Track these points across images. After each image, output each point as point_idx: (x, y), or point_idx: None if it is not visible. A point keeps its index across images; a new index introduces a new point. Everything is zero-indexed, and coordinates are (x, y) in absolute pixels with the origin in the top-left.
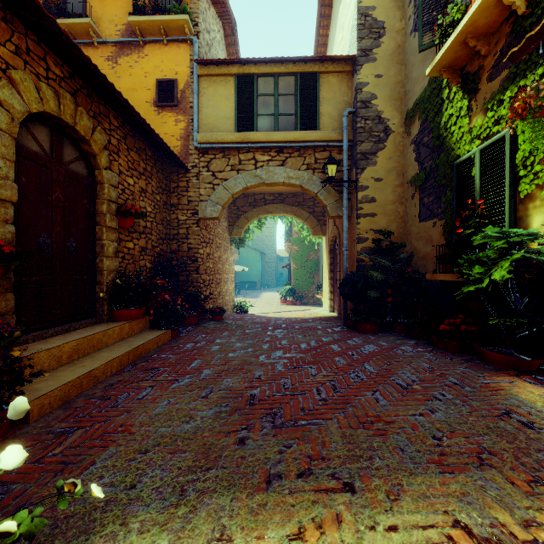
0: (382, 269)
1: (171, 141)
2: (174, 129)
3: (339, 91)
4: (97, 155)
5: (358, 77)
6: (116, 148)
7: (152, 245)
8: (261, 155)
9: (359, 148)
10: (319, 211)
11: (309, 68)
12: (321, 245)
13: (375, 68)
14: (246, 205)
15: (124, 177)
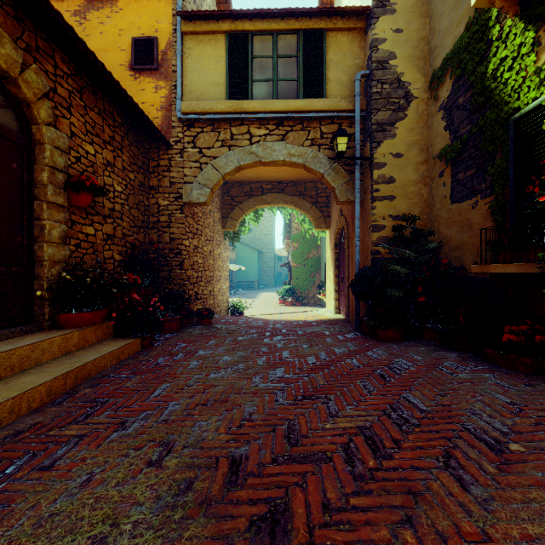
0: (404, 262)
1: (150, 111)
2: (154, 97)
3: (350, 52)
4: (31, 102)
5: (373, 32)
6: (67, 101)
7: (123, 233)
8: (257, 129)
9: (375, 117)
10: (322, 201)
11: (314, 24)
12: (323, 241)
13: (394, 21)
14: (241, 194)
15: (79, 141)
